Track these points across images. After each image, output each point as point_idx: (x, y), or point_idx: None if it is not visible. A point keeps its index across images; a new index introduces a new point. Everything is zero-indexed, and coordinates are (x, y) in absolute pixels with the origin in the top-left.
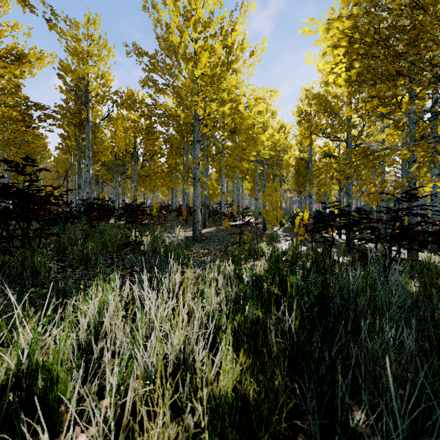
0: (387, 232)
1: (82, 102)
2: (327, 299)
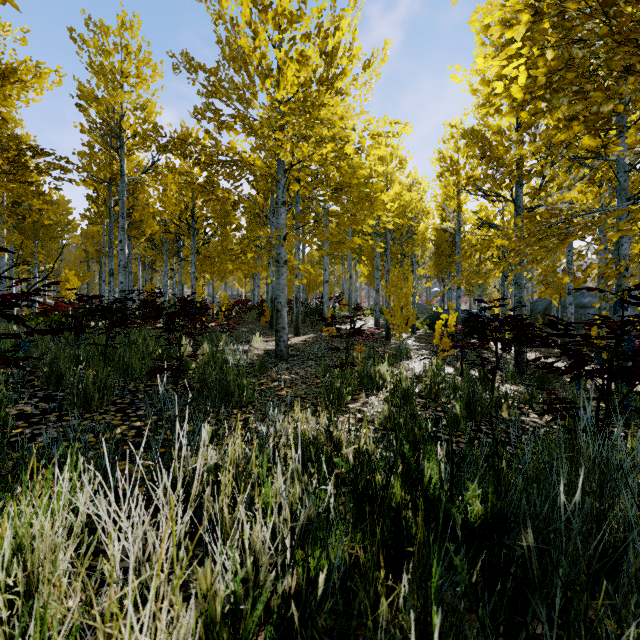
0: (601, 360)
1: (112, 147)
2: (504, 523)
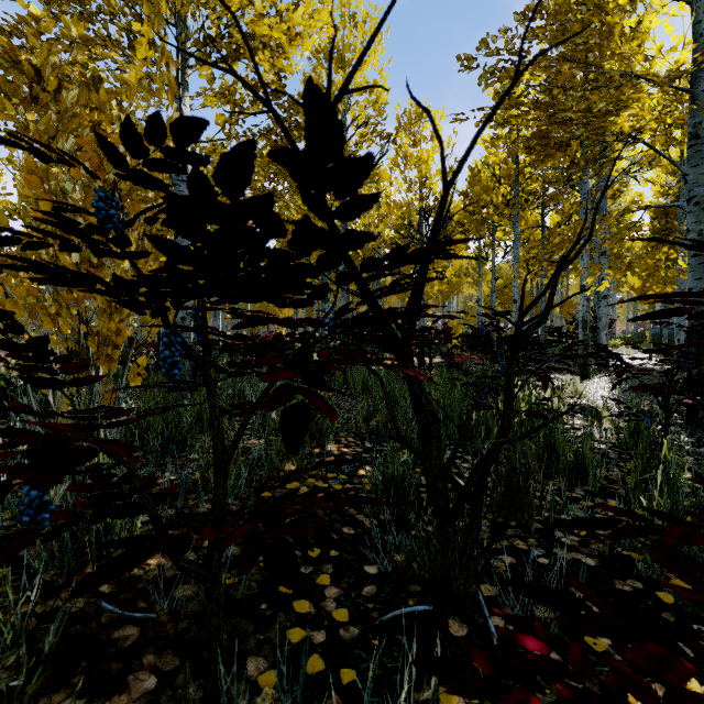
0: None
1: None
2: None
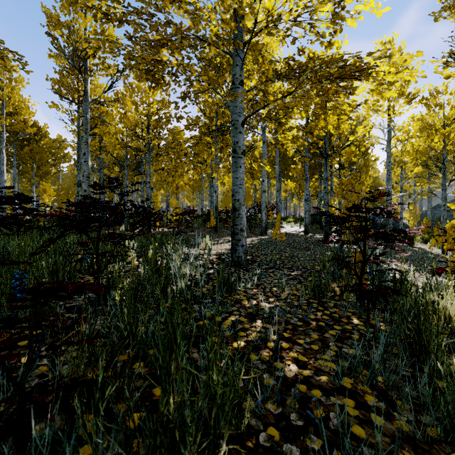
0: None
1: (74, 66)
2: None
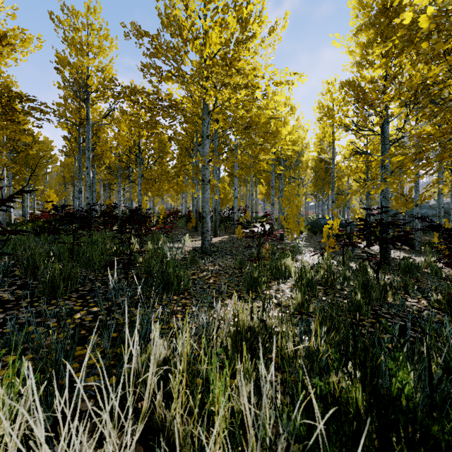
0: None
1: (80, 98)
2: None
